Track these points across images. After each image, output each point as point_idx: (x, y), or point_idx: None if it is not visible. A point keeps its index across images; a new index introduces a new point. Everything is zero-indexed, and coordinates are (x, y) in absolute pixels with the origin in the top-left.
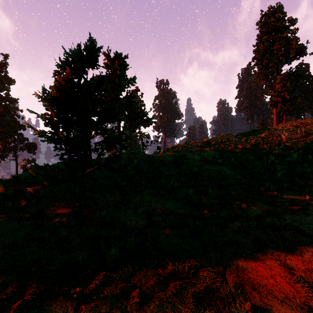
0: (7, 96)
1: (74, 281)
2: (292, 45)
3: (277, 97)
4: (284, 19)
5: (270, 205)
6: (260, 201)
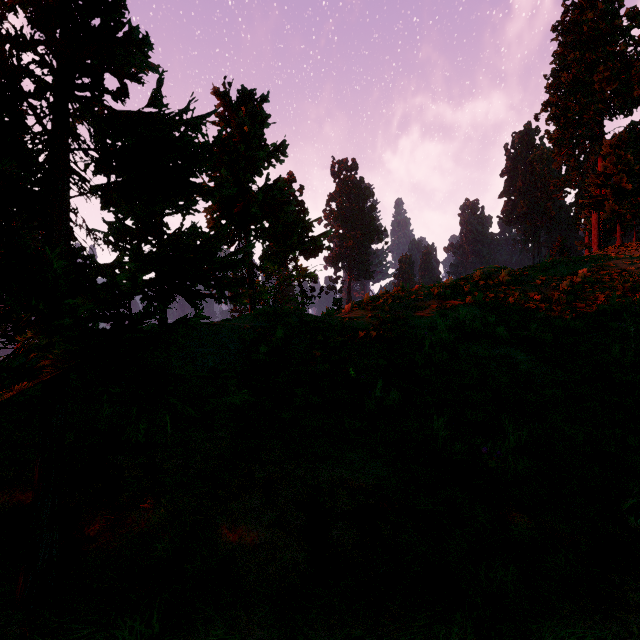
0: None
1: None
2: (638, 70)
3: (601, 187)
4: (618, 13)
5: None
6: None
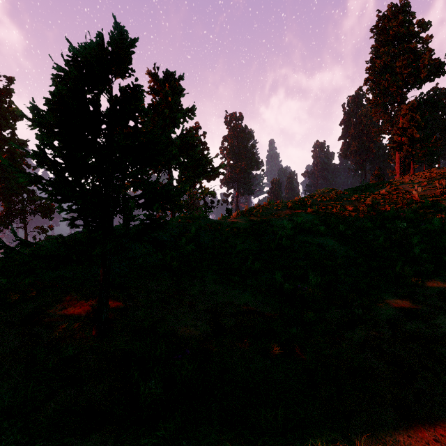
0: (12, 137)
1: (81, 443)
2: (424, 60)
3: (401, 136)
4: (411, 22)
5: (407, 299)
6: (391, 293)
